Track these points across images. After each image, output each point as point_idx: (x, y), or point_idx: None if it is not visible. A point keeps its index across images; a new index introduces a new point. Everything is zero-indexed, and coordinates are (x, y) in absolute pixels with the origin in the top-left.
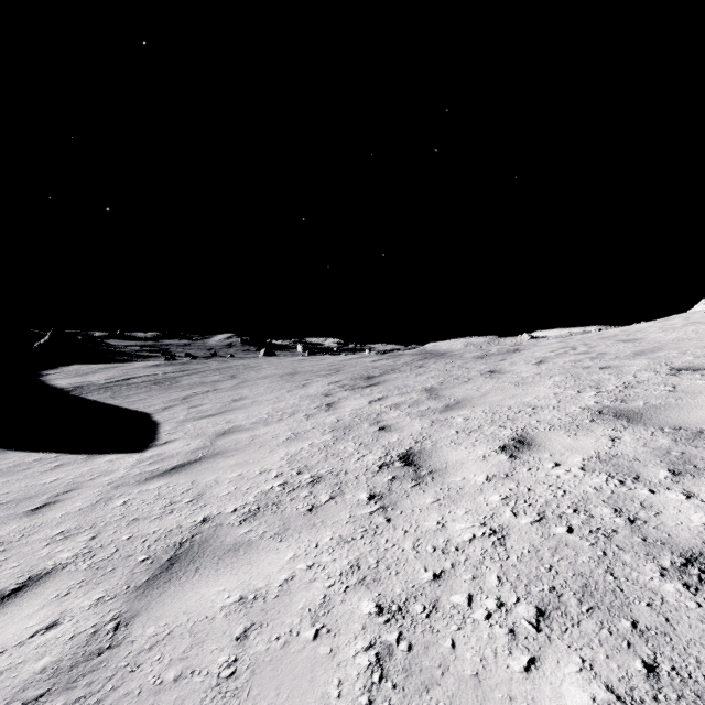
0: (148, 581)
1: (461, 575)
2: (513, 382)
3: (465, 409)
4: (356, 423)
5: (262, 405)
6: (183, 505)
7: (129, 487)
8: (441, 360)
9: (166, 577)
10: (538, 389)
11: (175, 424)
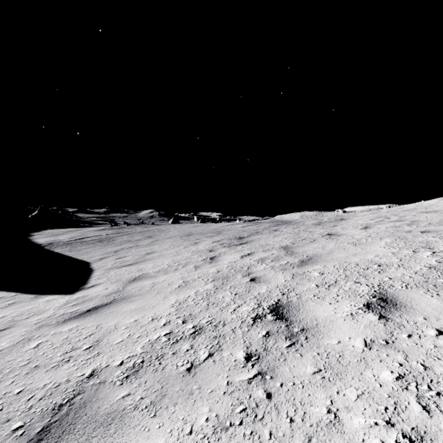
0: None
1: None
2: (351, 243)
3: (318, 264)
4: (232, 274)
5: (165, 258)
6: (81, 352)
7: (48, 328)
8: (289, 226)
9: None
10: (375, 248)
11: (104, 271)
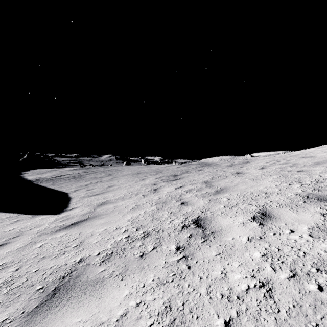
0: (36, 307)
1: (245, 325)
2: (250, 178)
3: (226, 193)
4: (169, 200)
5: (122, 189)
6: (71, 248)
7: (46, 235)
8: (210, 167)
9: (48, 305)
10: (265, 182)
11: (79, 199)
